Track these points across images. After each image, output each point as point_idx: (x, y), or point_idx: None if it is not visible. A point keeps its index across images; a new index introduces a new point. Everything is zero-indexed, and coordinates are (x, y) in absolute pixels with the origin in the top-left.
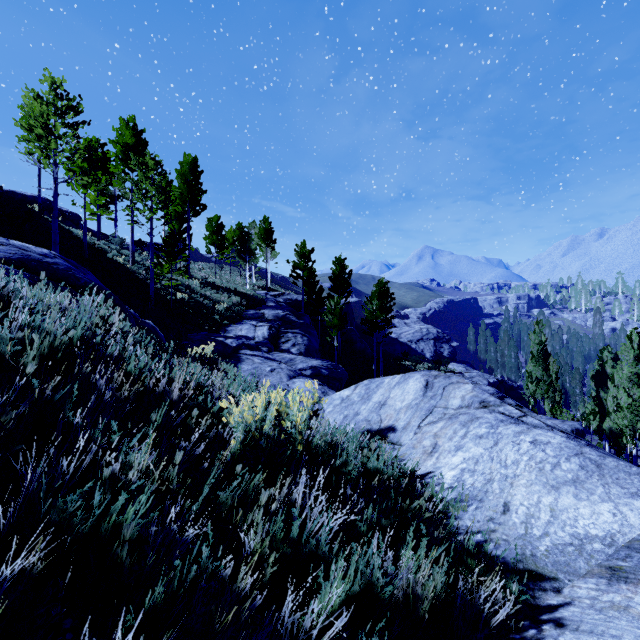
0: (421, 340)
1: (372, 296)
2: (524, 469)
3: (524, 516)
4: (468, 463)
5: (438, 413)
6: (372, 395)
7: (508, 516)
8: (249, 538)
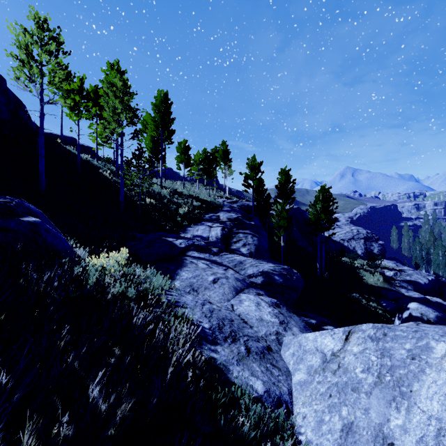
0: (352, 239)
1: (316, 200)
2: None
3: None
4: None
5: None
6: (410, 383)
7: None
8: None
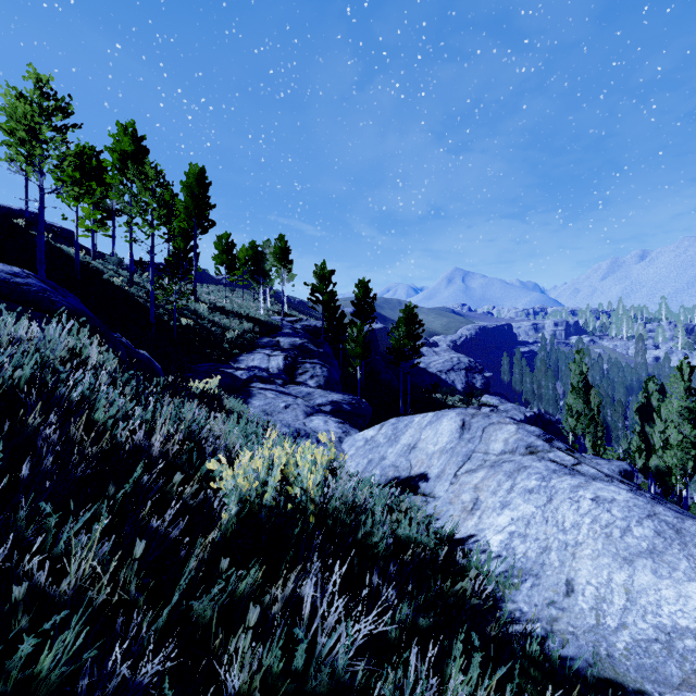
0: (452, 370)
1: (399, 322)
2: (587, 535)
3: (593, 600)
4: (517, 525)
5: (477, 459)
6: (400, 436)
7: (573, 599)
8: (233, 678)
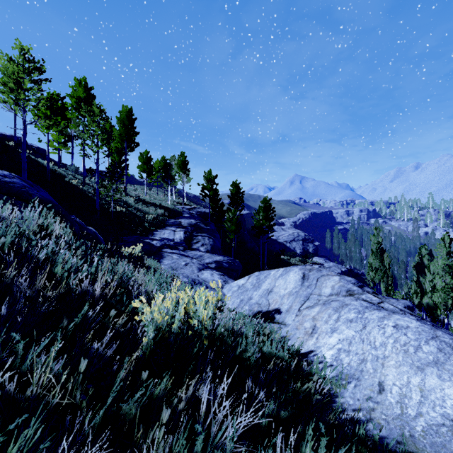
0: (293, 241)
1: (259, 209)
2: (391, 351)
3: (398, 396)
4: (343, 344)
5: (314, 299)
6: (261, 284)
7: (384, 396)
8: None
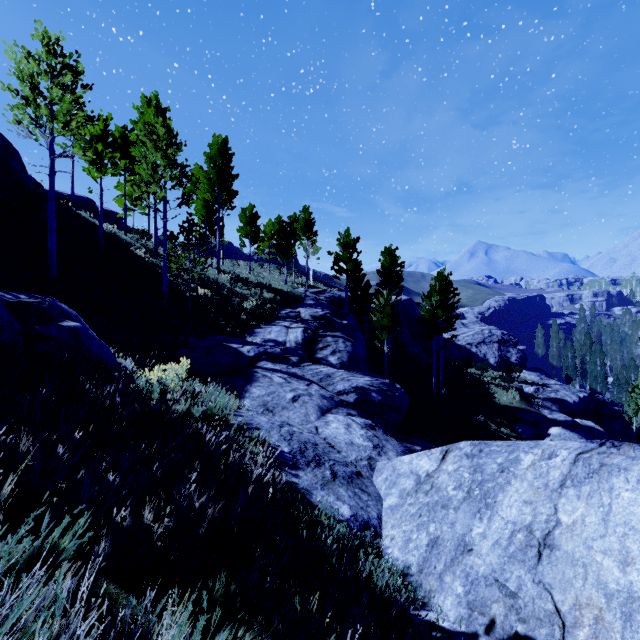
0: (482, 343)
1: (431, 291)
2: None
3: None
4: None
5: None
6: (495, 494)
7: None
8: None
